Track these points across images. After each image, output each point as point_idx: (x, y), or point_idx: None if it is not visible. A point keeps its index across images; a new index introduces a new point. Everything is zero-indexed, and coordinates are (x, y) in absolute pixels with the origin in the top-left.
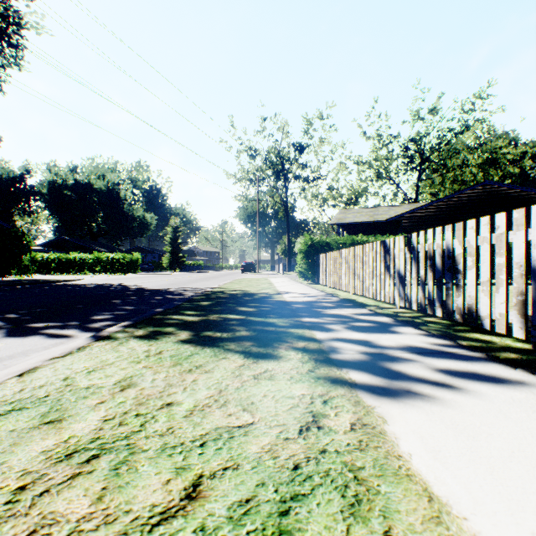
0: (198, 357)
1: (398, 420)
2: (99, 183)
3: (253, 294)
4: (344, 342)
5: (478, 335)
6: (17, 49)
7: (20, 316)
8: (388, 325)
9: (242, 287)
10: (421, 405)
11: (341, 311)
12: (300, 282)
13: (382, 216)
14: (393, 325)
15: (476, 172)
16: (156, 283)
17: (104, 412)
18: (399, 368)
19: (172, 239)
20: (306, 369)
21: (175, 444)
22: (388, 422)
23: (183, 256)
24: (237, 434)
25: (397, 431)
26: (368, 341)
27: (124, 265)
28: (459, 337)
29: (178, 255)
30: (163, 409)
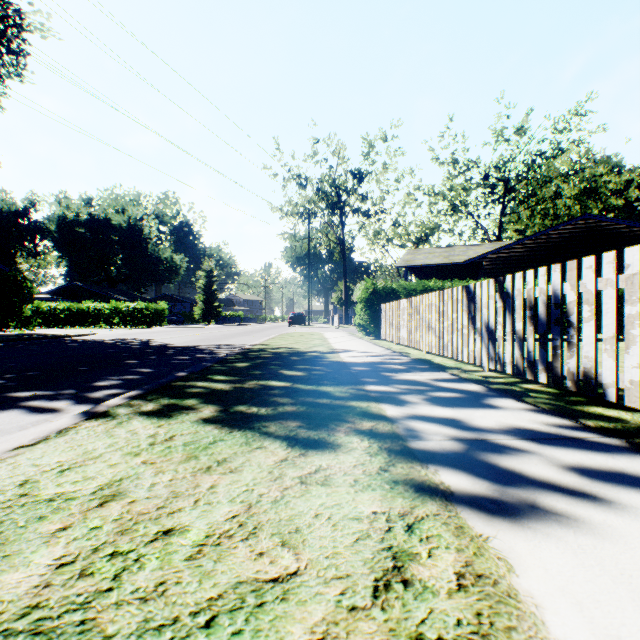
0: (222, 445)
1: (531, 565)
2: (118, 219)
3: (302, 353)
4: (425, 421)
5: (600, 409)
6: (18, 56)
7: (3, 381)
8: (480, 396)
9: (289, 344)
10: (560, 535)
11: (415, 375)
12: (360, 337)
13: (459, 257)
14: (486, 396)
15: (572, 204)
16: (184, 338)
17: (61, 548)
18: (509, 464)
19: (205, 286)
20: (376, 467)
21: (163, 621)
22: (515, 570)
23: (219, 306)
24: (270, 597)
25: (535, 591)
26: (458, 420)
27: (147, 316)
28: (581, 415)
29: (213, 305)
30: (157, 542)
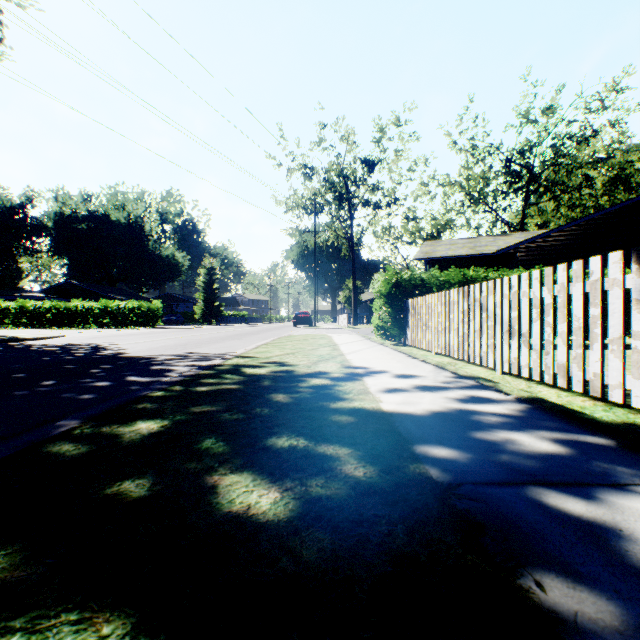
0: None
1: None
2: (118, 215)
3: (298, 378)
4: None
5: None
6: None
7: None
8: None
9: (283, 355)
10: None
11: None
12: (380, 343)
13: (487, 248)
14: None
15: (600, 194)
16: (156, 343)
17: None
18: None
19: (206, 284)
20: None
21: None
22: None
23: (220, 305)
24: None
25: None
26: None
27: (139, 316)
28: None
29: (214, 304)
30: None
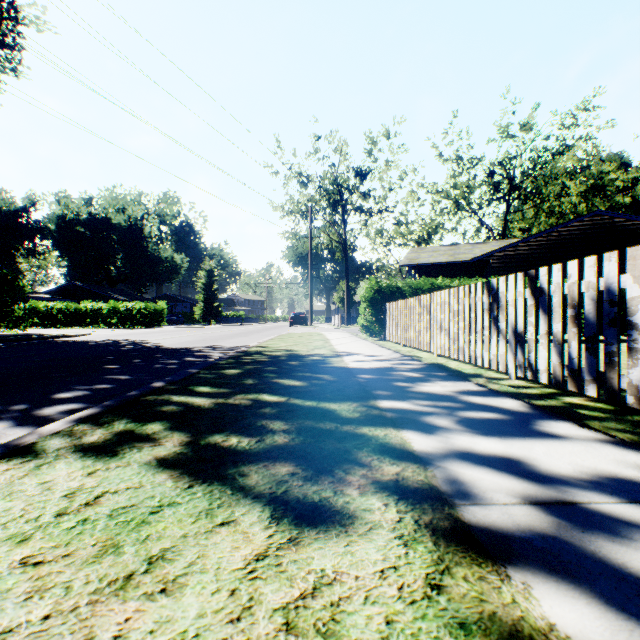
0: (168, 517)
1: None
2: (118, 218)
3: (302, 356)
4: (470, 463)
5: None
6: (13, 51)
7: None
8: (526, 417)
9: (288, 346)
10: None
11: (435, 386)
12: (364, 338)
13: (464, 255)
14: (535, 417)
15: (578, 202)
16: (179, 339)
17: None
18: None
19: (205, 285)
20: (419, 577)
21: None
22: None
23: (220, 306)
24: None
25: None
26: (516, 460)
27: (146, 316)
28: None
29: (214, 305)
30: None
